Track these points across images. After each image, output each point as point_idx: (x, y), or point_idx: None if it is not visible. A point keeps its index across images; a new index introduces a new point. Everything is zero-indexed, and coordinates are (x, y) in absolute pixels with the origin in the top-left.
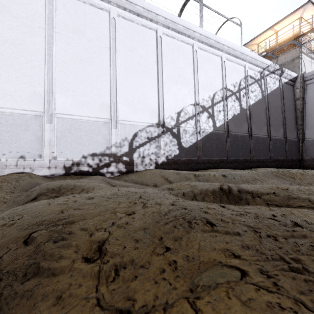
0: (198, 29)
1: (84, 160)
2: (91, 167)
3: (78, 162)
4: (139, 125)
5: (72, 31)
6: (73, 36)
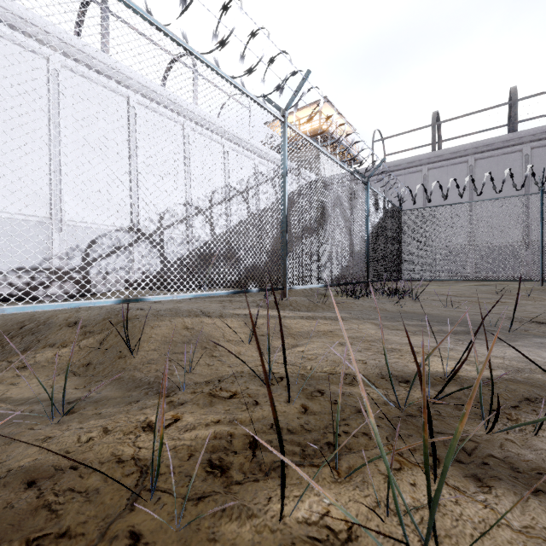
0: (190, 106)
1: (3, 278)
2: (15, 288)
3: None
4: (100, 228)
5: None
6: None
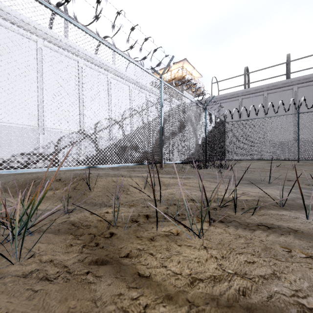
0: (111, 65)
1: (14, 158)
2: (20, 164)
3: (9, 160)
4: (63, 132)
5: (1, 53)
6: (2, 57)
